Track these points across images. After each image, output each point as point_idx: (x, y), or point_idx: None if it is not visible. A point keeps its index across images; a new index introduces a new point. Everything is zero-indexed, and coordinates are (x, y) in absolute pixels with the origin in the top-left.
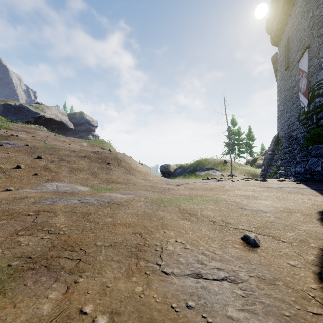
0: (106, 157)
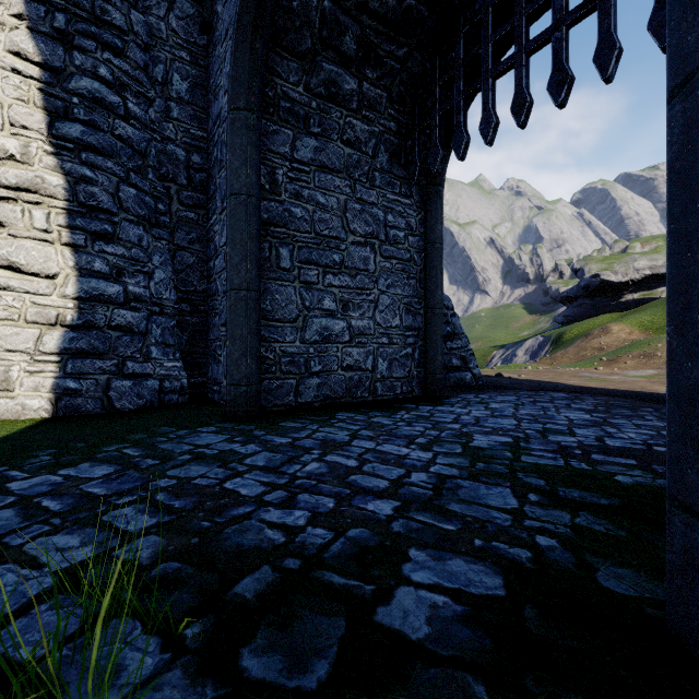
0: None
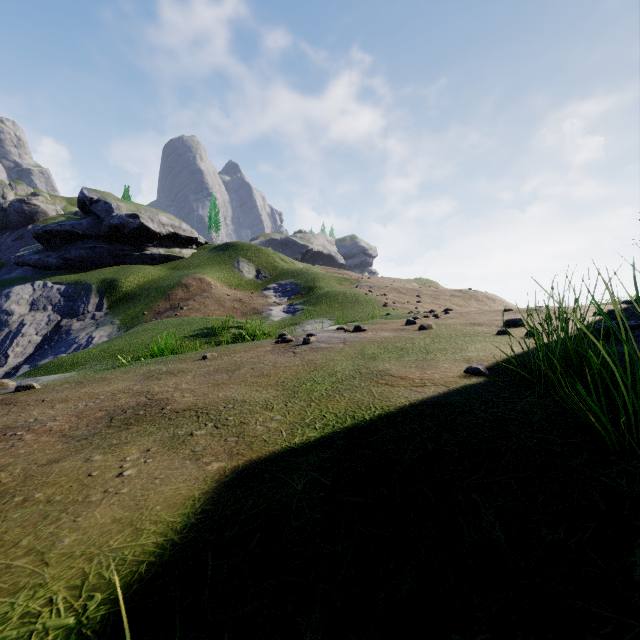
0: (475, 295)
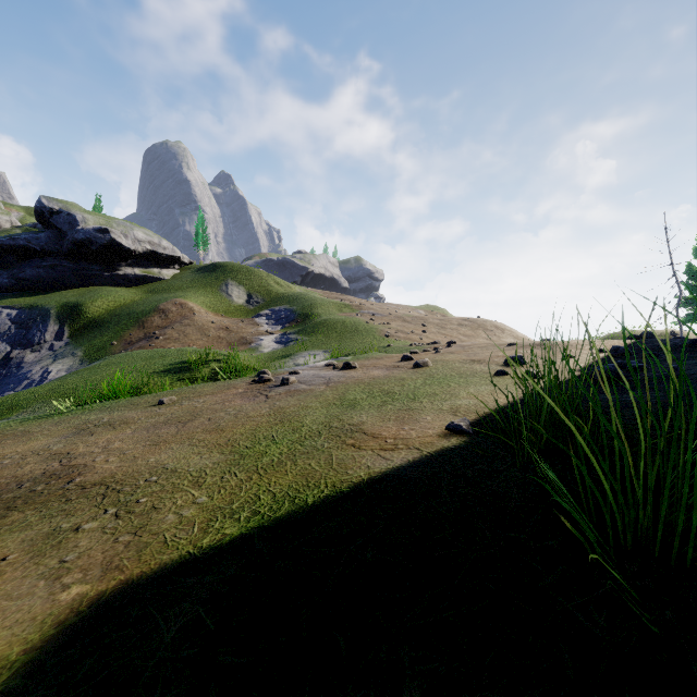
0: (484, 324)
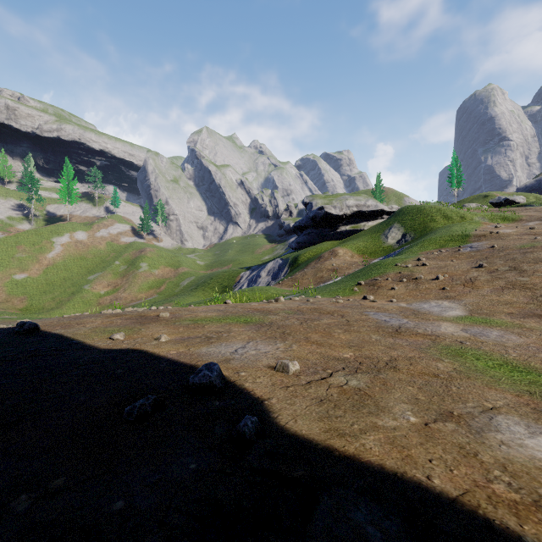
0: None
